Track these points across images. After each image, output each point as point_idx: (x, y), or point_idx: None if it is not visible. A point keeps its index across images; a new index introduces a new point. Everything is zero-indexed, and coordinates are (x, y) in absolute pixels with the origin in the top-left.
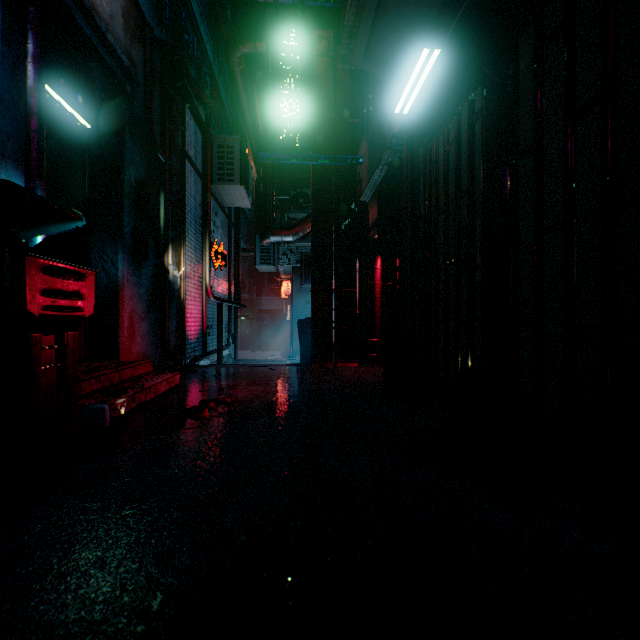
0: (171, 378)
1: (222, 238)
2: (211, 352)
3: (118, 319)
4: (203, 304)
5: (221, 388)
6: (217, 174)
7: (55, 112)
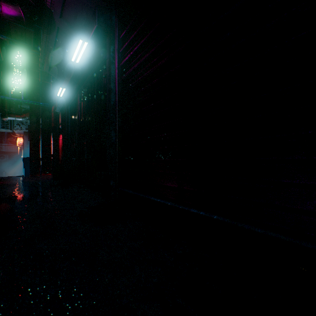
0: None
1: None
2: None
3: None
4: None
5: None
6: None
7: None
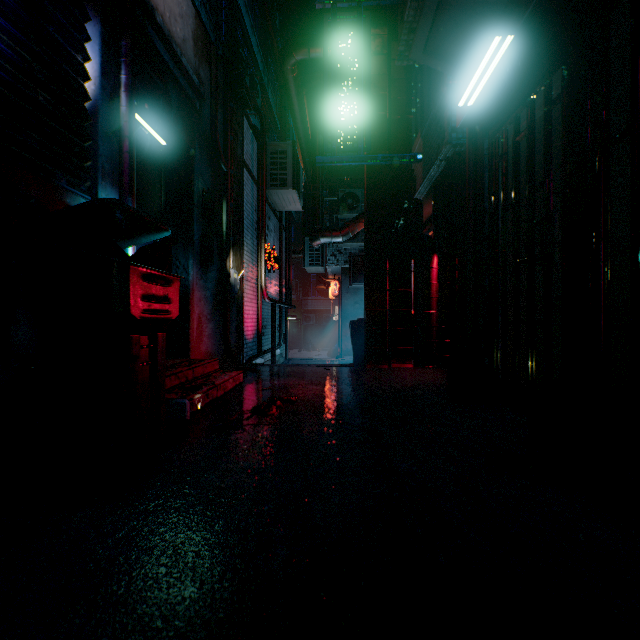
0: (236, 376)
1: (274, 241)
2: (265, 351)
3: (189, 320)
4: (258, 305)
5: (282, 387)
6: (271, 180)
7: (138, 133)
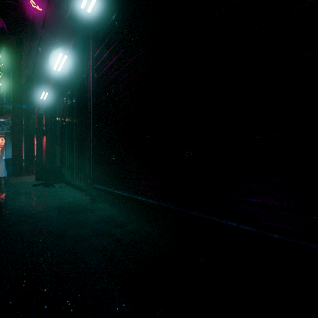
0: None
1: None
2: None
3: None
4: None
5: None
6: None
7: None
